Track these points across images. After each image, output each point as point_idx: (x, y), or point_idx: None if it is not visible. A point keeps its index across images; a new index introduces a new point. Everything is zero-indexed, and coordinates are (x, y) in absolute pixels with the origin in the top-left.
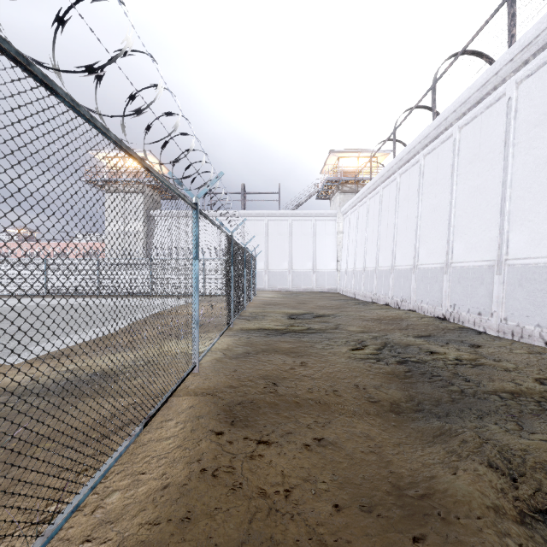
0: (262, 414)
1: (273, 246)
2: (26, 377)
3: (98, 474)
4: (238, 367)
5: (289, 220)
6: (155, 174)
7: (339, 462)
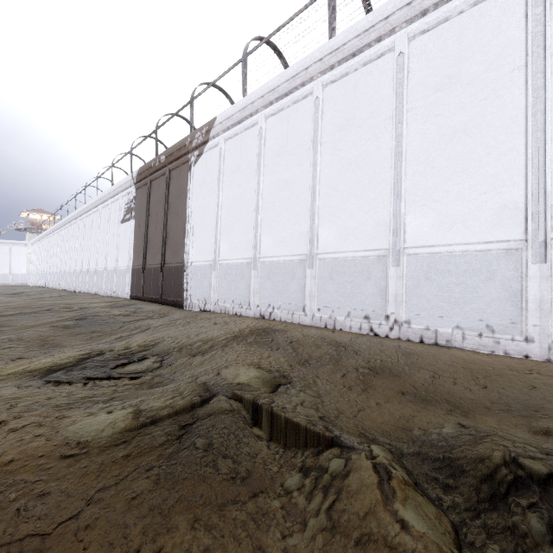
0: None
1: None
2: None
3: None
4: None
5: None
6: None
7: None
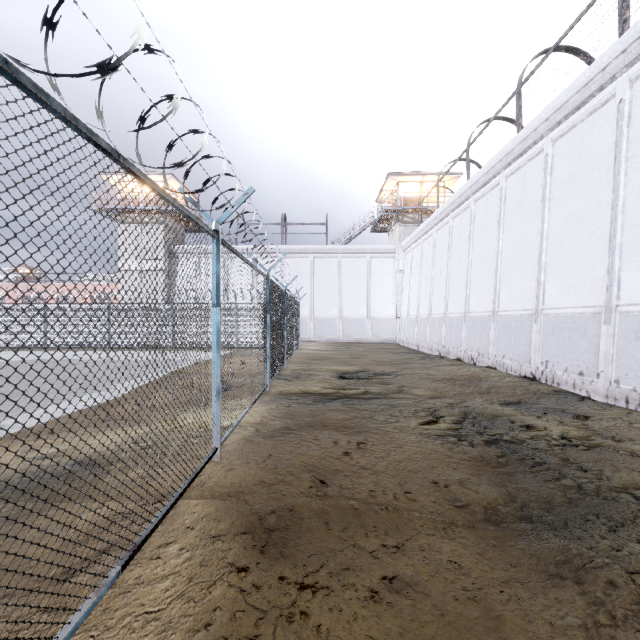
0: (306, 529)
1: (320, 288)
2: None
3: None
4: (273, 450)
5: (339, 257)
6: (146, 182)
7: (425, 622)
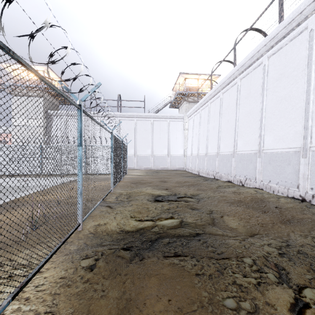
0: None
1: (141, 138)
2: None
3: None
4: None
5: (151, 120)
6: None
7: None
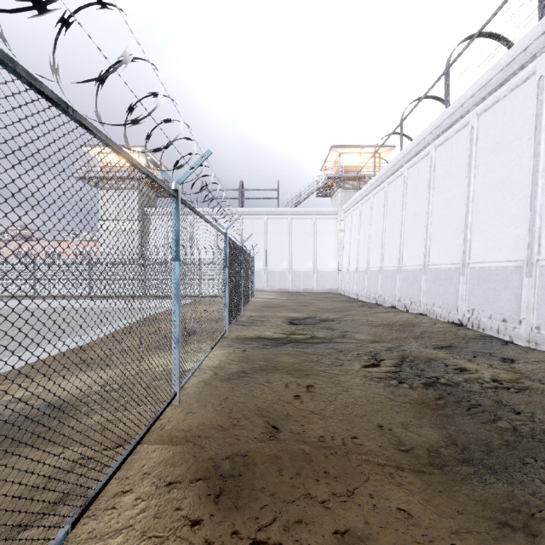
0: (259, 476)
1: (273, 245)
2: None
3: None
4: (229, 393)
5: (288, 219)
6: (99, 137)
7: None
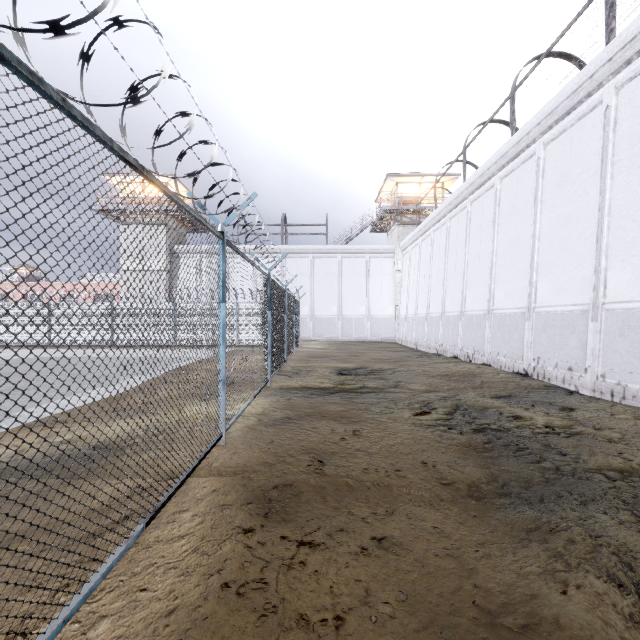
0: (305, 501)
1: (320, 288)
2: (8, 451)
3: (76, 600)
4: (275, 437)
5: (338, 257)
6: (164, 190)
7: (407, 572)
